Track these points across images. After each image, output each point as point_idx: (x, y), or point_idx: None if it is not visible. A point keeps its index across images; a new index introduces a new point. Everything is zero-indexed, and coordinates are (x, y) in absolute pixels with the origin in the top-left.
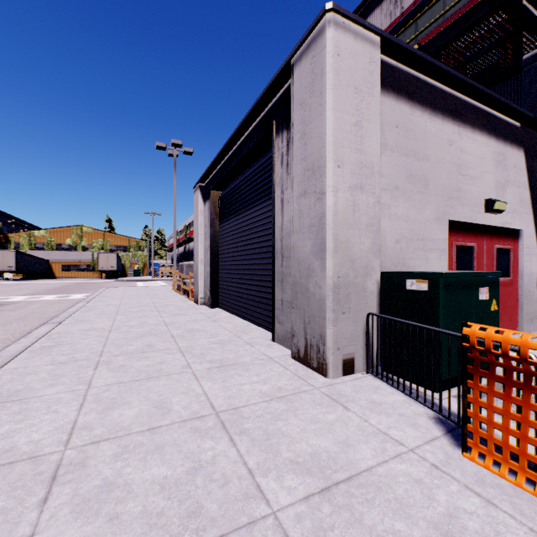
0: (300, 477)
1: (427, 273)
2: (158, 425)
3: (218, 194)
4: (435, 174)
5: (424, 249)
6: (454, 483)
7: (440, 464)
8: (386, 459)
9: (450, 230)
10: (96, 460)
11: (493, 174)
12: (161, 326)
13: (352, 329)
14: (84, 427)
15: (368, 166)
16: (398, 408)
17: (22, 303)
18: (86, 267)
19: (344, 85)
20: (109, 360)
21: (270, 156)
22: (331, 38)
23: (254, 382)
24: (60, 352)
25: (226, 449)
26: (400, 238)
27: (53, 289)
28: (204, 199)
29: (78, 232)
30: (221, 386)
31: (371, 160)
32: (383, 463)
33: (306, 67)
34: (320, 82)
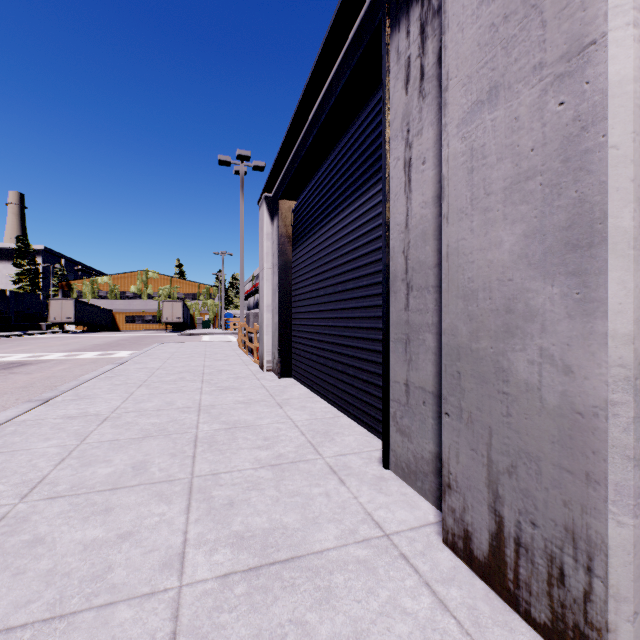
0: None
1: None
2: None
3: (291, 205)
4: None
5: None
6: None
7: None
8: None
9: None
10: None
11: None
12: (189, 414)
13: None
14: None
15: None
16: None
17: (51, 362)
18: (152, 318)
19: None
20: (27, 514)
21: (376, 101)
22: None
23: None
24: None
25: None
26: None
27: (104, 343)
28: (271, 216)
29: (143, 277)
30: None
31: None
32: None
33: None
34: None
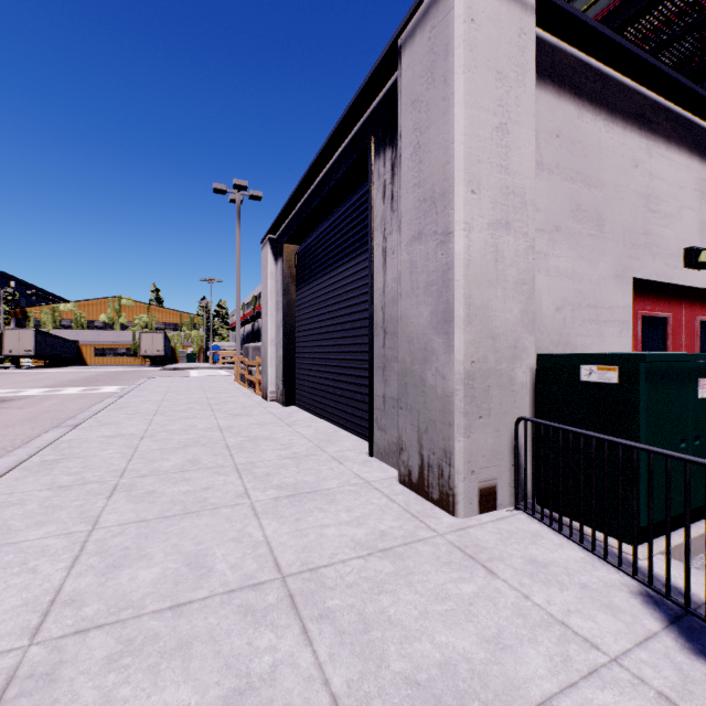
0: None
1: (617, 356)
2: (187, 600)
3: (294, 249)
4: (613, 208)
5: (598, 321)
6: None
7: (675, 693)
8: (574, 679)
9: (633, 293)
10: (76, 668)
11: (696, 212)
12: (213, 432)
13: (494, 441)
14: (70, 601)
15: (517, 193)
16: (577, 573)
17: (35, 398)
18: (126, 351)
19: (481, 67)
20: (132, 483)
21: (366, 190)
22: None
23: (343, 522)
24: (66, 470)
25: (294, 650)
26: (563, 304)
27: (80, 379)
28: (275, 256)
29: (115, 305)
30: (292, 529)
31: (521, 184)
32: (569, 688)
33: (422, 45)
34: (444, 64)
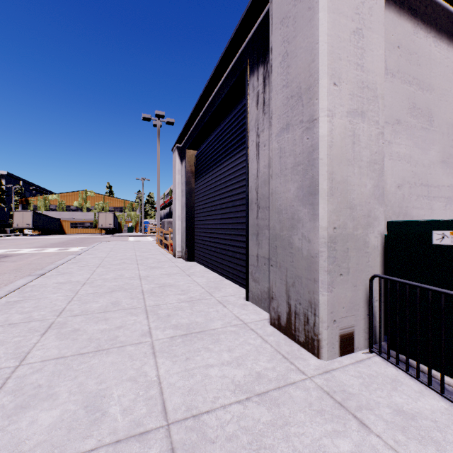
0: None
1: None
2: (73, 452)
3: (194, 153)
4: (439, 108)
5: (429, 197)
6: None
7: None
8: None
9: None
10: None
11: None
12: (135, 280)
13: (351, 295)
14: None
15: (370, 87)
16: (447, 428)
17: (26, 255)
18: (90, 225)
19: None
20: (64, 321)
21: (244, 104)
22: None
23: (225, 362)
24: (20, 310)
25: None
26: (402, 183)
27: (58, 242)
28: (181, 159)
29: (83, 195)
30: (181, 368)
31: (373, 80)
32: None
33: None
34: None
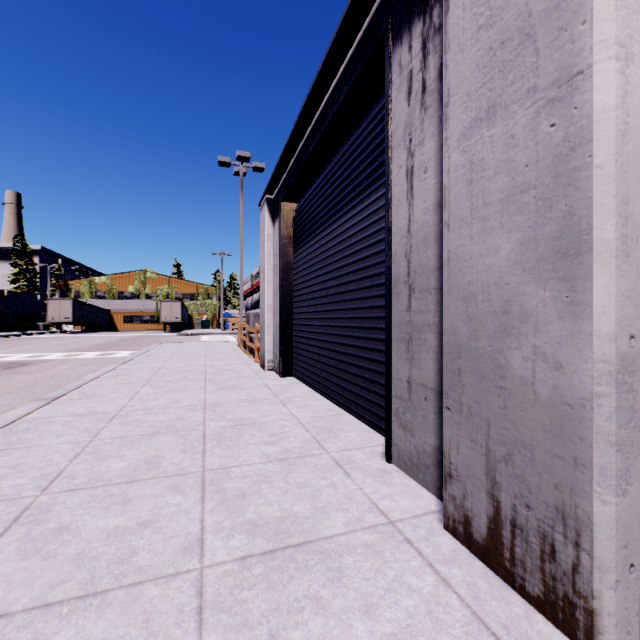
0: None
1: None
2: None
3: (292, 207)
4: None
5: None
6: None
7: None
8: None
9: None
10: None
11: None
12: (195, 412)
13: None
14: None
15: None
16: None
17: (52, 362)
18: (150, 318)
19: None
20: (49, 505)
21: (378, 109)
22: None
23: None
24: None
25: None
26: None
27: (103, 343)
28: (273, 218)
29: (141, 277)
30: None
31: None
32: None
33: None
34: None
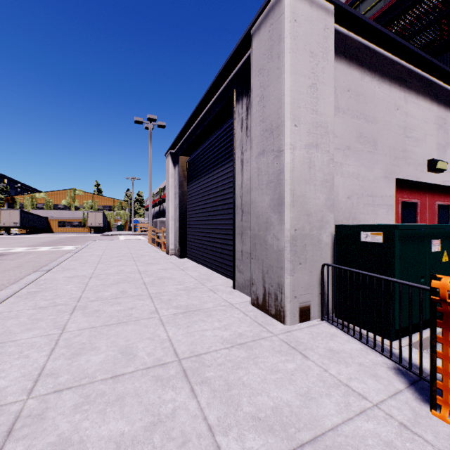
0: (262, 436)
1: (382, 226)
2: (121, 373)
3: (186, 159)
4: (383, 135)
5: (373, 205)
6: (428, 448)
7: (409, 423)
8: (351, 416)
9: (396, 187)
10: (56, 411)
11: (435, 137)
12: (135, 274)
13: (308, 278)
14: (50, 374)
15: (323, 126)
16: (357, 357)
17: (21, 253)
18: (78, 223)
19: (300, 49)
20: (85, 305)
21: (231, 123)
22: (289, 4)
23: (216, 328)
24: (43, 297)
25: (186, 401)
26: (351, 194)
27: (49, 241)
28: (174, 164)
29: (71, 194)
30: (184, 332)
31: (325, 120)
32: (348, 421)
33: (264, 35)
34: (278, 47)
